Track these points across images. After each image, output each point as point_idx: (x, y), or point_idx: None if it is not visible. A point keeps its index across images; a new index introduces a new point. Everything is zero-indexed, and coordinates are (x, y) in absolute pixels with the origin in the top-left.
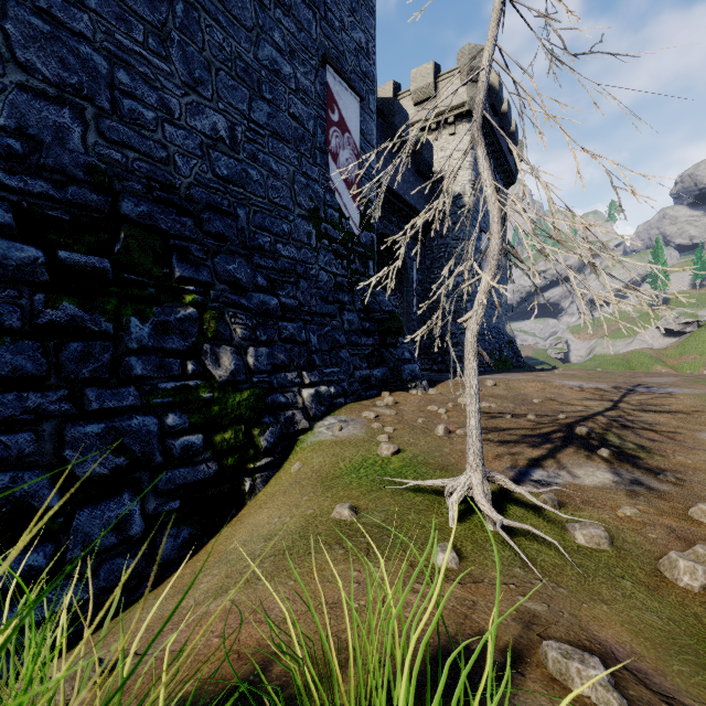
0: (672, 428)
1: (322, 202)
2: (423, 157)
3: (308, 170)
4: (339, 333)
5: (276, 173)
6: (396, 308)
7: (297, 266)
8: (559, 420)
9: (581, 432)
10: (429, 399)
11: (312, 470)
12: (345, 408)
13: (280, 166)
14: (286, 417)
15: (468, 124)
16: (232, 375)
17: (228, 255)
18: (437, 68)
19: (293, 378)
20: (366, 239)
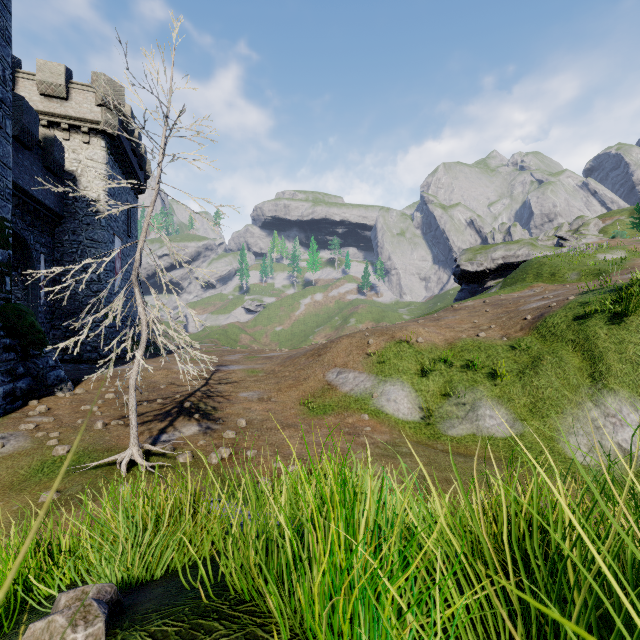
0: (230, 393)
1: None
2: (54, 157)
3: None
4: None
5: None
6: (18, 300)
7: None
8: (176, 399)
9: (188, 406)
10: (80, 400)
11: None
12: None
13: None
14: None
15: (103, 140)
16: None
17: None
18: (69, 73)
19: None
20: (3, 257)
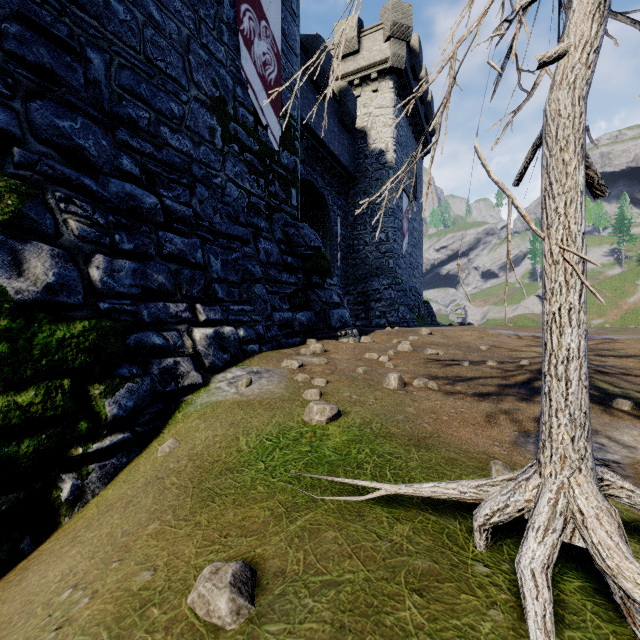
0: None
1: (231, 95)
2: (347, 107)
3: (210, 44)
4: (252, 263)
5: (159, 26)
6: None
7: (193, 165)
8: (525, 367)
9: None
10: (364, 347)
11: (190, 454)
12: (259, 357)
13: (166, 18)
14: (162, 367)
15: (390, 81)
16: (48, 292)
17: (63, 106)
18: (360, 24)
19: (180, 312)
20: (288, 161)
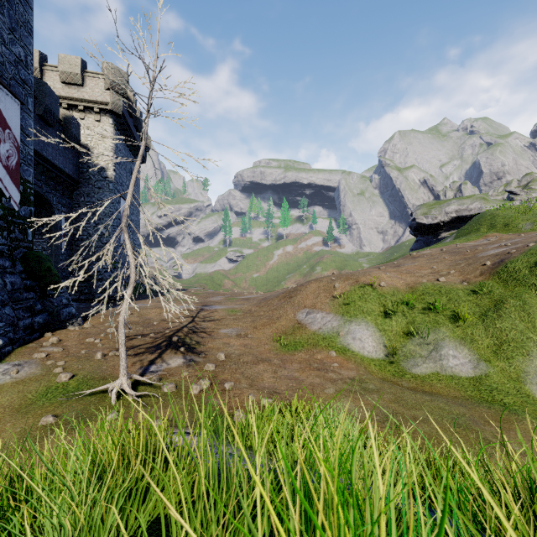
0: (212, 329)
1: None
2: (72, 132)
3: None
4: (3, 294)
5: None
6: (44, 250)
7: None
8: (166, 334)
9: (175, 340)
10: (86, 333)
11: (3, 407)
12: (15, 354)
13: None
14: None
15: (111, 118)
16: None
17: None
18: (84, 64)
19: None
20: (25, 212)
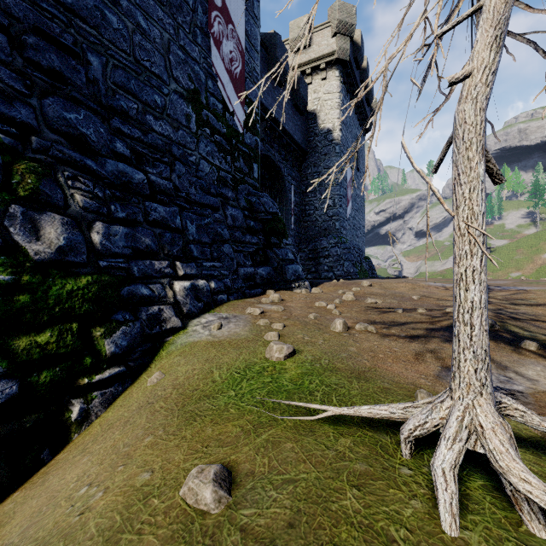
0: None
1: (203, 87)
2: (300, 93)
3: (186, 45)
4: (221, 227)
5: (145, 32)
6: None
7: (172, 146)
8: (450, 314)
9: None
10: (314, 297)
11: (174, 384)
12: (227, 305)
13: (151, 26)
14: (149, 313)
15: (337, 70)
16: (60, 253)
17: (69, 102)
18: (311, 22)
19: (163, 268)
20: (251, 141)
